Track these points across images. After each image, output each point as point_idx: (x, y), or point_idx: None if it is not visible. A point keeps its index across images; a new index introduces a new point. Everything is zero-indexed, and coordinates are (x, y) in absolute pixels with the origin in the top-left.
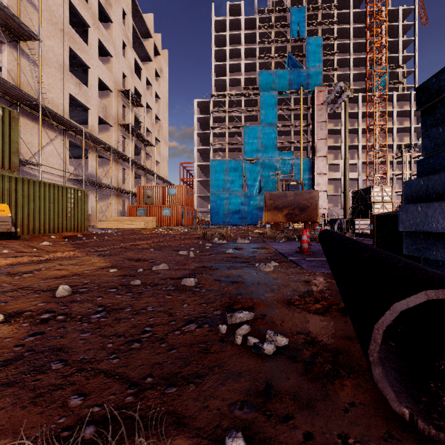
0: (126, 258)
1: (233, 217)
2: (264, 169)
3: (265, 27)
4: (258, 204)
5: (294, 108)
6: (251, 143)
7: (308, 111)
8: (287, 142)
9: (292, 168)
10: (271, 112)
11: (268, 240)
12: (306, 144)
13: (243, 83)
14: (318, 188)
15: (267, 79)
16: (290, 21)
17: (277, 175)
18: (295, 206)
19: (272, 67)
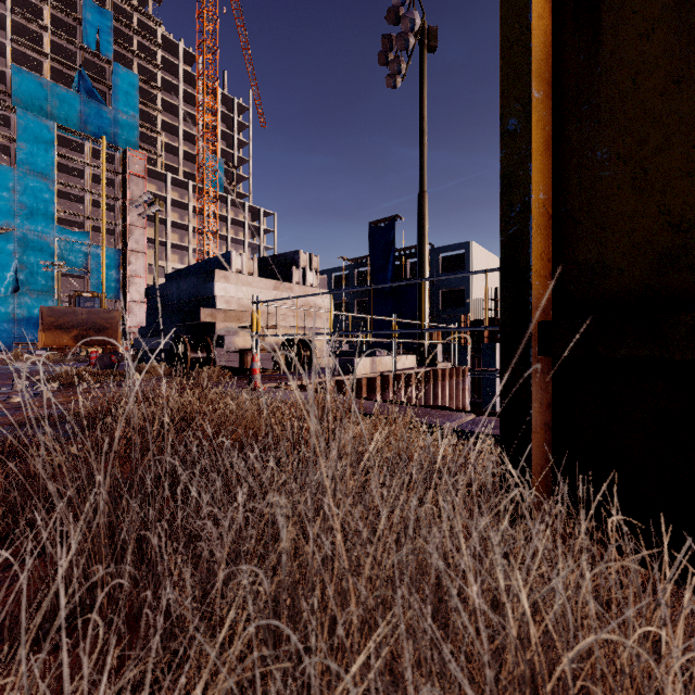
0: None
1: None
2: (27, 250)
3: None
4: (12, 313)
5: (91, 164)
6: None
7: (116, 177)
8: (77, 215)
9: (87, 259)
10: (43, 153)
11: (55, 363)
12: (112, 227)
13: None
14: (132, 296)
15: (33, 89)
16: (83, 17)
17: (58, 268)
18: (89, 327)
19: (46, 73)
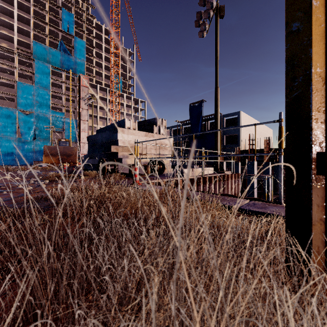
0: (2, 173)
1: (5, 158)
2: (39, 121)
3: (40, 8)
4: (33, 149)
5: (65, 82)
6: (25, 98)
7: (76, 87)
8: (59, 105)
9: (63, 124)
10: (45, 78)
11: (49, 170)
12: (74, 110)
13: (16, 43)
14: (82, 140)
15: (41, 51)
16: (62, 17)
17: (51, 128)
18: (64, 154)
19: (47, 43)
